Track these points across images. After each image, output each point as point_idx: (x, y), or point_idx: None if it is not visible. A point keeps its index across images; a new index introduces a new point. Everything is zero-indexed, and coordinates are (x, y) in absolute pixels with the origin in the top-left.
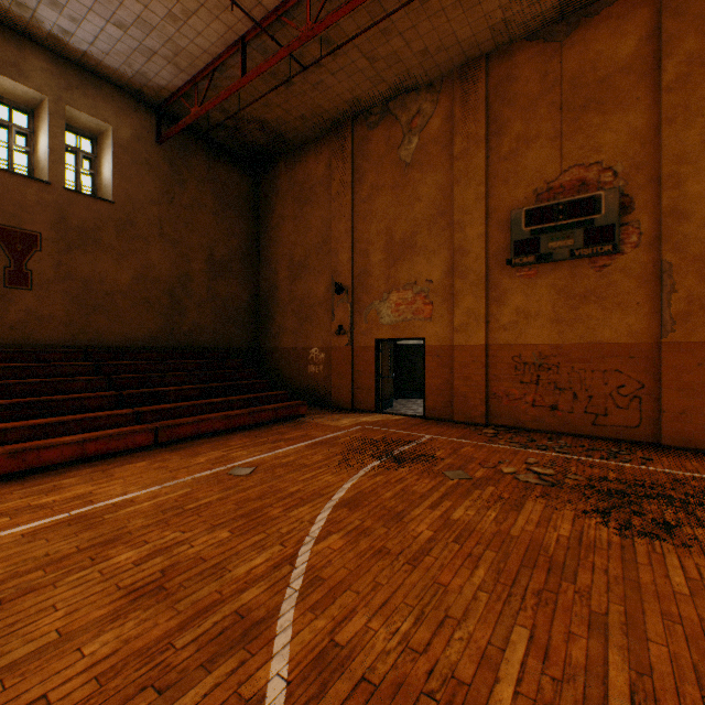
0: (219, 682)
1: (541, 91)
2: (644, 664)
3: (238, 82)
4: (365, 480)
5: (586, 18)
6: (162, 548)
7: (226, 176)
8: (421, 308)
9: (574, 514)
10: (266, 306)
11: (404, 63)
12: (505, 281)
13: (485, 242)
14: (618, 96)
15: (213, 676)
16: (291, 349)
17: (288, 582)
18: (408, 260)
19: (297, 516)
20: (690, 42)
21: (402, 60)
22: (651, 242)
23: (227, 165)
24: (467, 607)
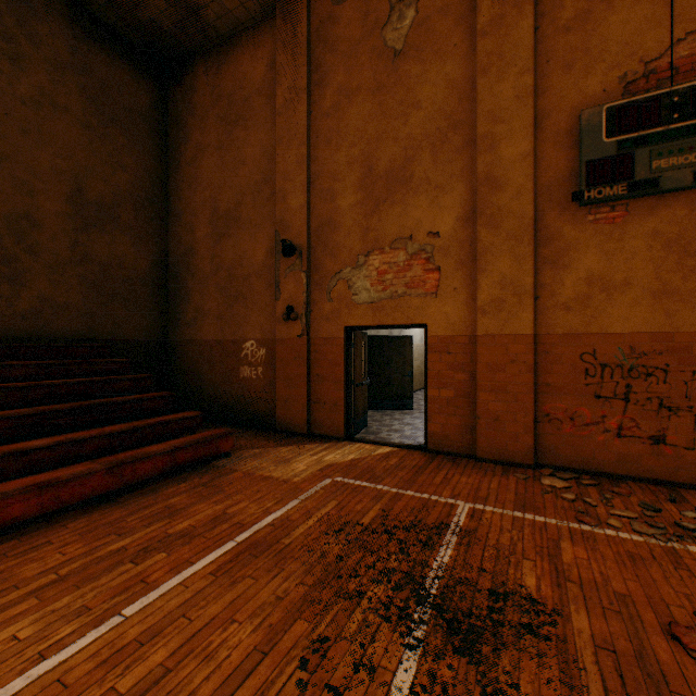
0: None
1: None
2: None
3: None
4: None
5: None
6: None
7: (108, 72)
8: (420, 278)
9: None
10: (177, 279)
11: None
12: (567, 230)
13: (533, 167)
14: None
15: None
16: (214, 343)
17: None
18: (398, 202)
19: None
20: None
21: None
22: None
23: (110, 56)
24: None
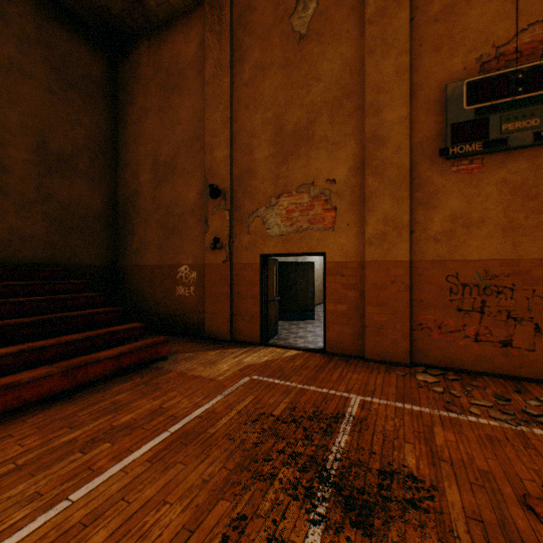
0: None
1: None
2: None
3: None
4: None
5: None
6: None
7: (67, 47)
8: (320, 216)
9: None
10: (125, 216)
11: None
12: (435, 178)
13: (409, 128)
14: None
15: None
16: (155, 267)
17: None
18: (303, 155)
19: None
20: None
21: None
22: None
23: (69, 33)
24: None
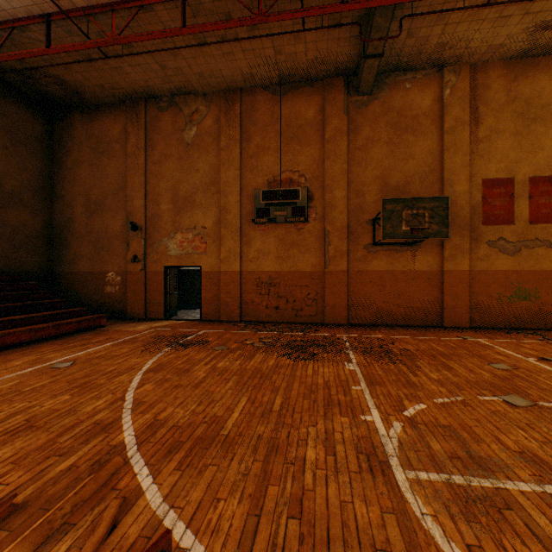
0: (96, 445)
1: (271, 122)
2: (288, 396)
3: (43, 50)
4: (163, 358)
5: (293, 89)
6: (17, 411)
7: (17, 115)
8: (199, 246)
9: (277, 356)
10: (60, 236)
11: (187, 76)
12: (251, 232)
13: (240, 207)
14: (307, 137)
15: (91, 444)
16: (88, 273)
17: (123, 407)
18: (189, 211)
19: (119, 380)
20: (336, 121)
21: (186, 74)
22: (321, 219)
23: (18, 105)
24: (223, 396)
